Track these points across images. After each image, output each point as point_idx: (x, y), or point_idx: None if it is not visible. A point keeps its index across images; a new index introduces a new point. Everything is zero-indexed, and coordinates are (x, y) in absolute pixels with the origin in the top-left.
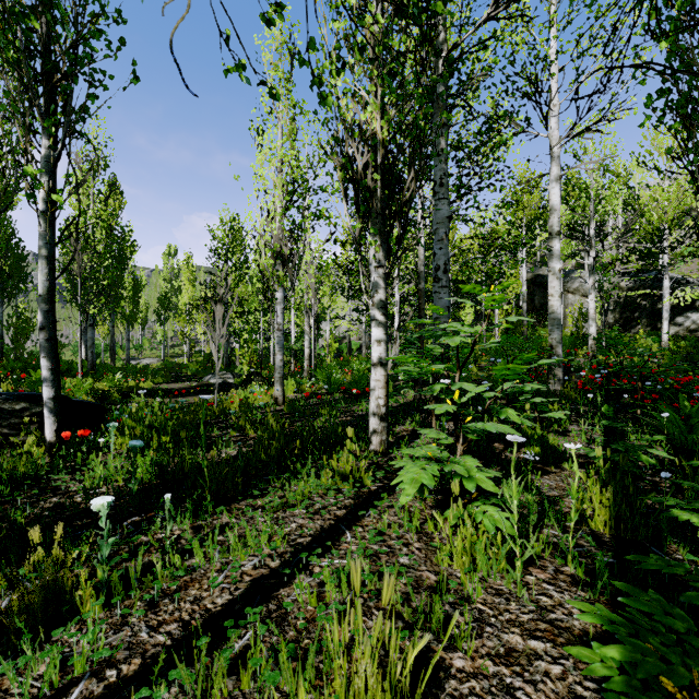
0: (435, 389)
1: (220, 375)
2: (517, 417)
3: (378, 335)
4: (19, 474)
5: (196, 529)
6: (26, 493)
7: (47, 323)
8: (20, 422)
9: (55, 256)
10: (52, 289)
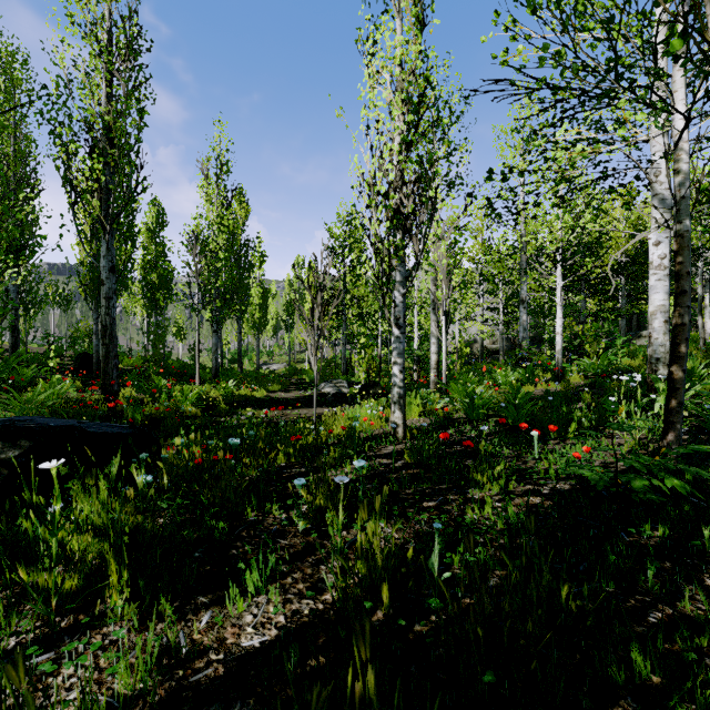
0: None
1: (334, 383)
2: None
3: None
4: None
5: None
6: None
7: None
8: None
9: None
10: None
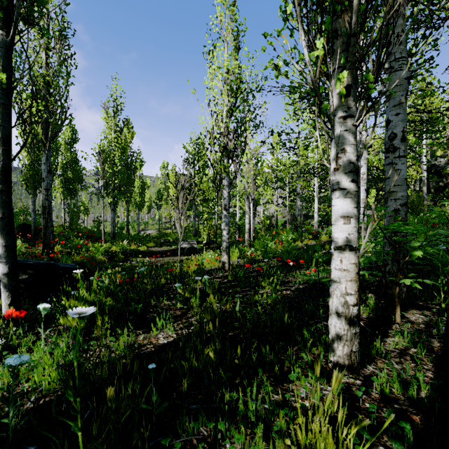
0: None
1: (189, 242)
2: None
3: (345, 209)
4: None
5: None
6: None
7: (0, 202)
8: None
9: (9, 138)
10: (6, 170)
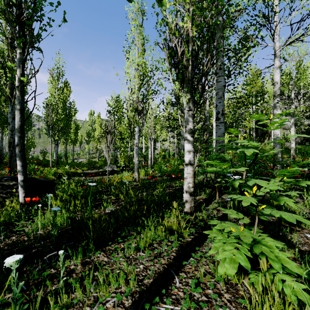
0: (235, 184)
1: (111, 166)
2: (292, 204)
3: (189, 148)
4: (0, 221)
5: (83, 265)
6: (1, 233)
7: (19, 143)
8: (11, 191)
9: (24, 109)
10: (22, 126)
